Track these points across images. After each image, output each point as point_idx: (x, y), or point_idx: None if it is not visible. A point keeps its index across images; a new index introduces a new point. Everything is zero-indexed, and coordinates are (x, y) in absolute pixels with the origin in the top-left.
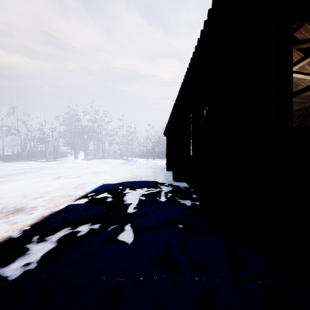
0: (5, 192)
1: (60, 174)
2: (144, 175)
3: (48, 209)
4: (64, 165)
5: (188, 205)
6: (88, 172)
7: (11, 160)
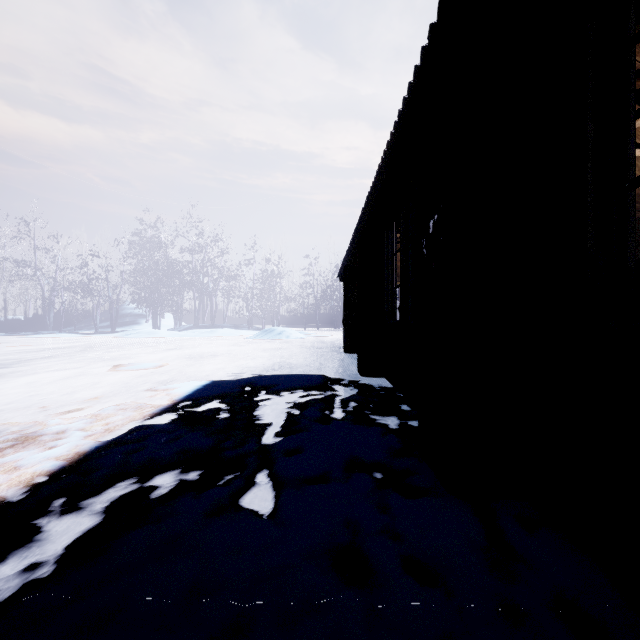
0: (3, 398)
1: (123, 360)
2: (298, 361)
3: (91, 436)
4: (132, 341)
5: (392, 427)
6: (181, 355)
7: (22, 331)
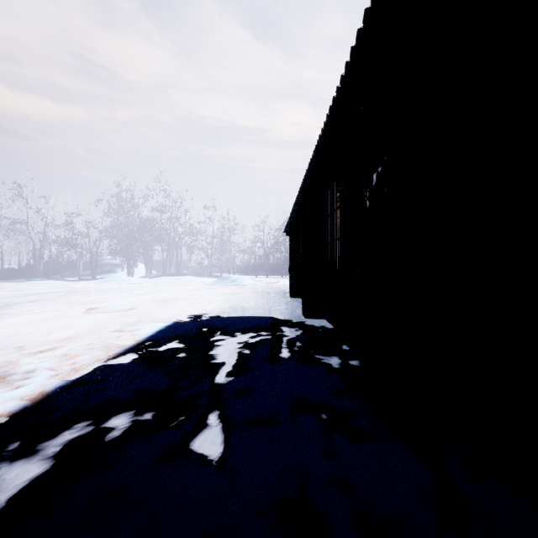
0: None
1: (98, 304)
2: (250, 305)
3: (58, 375)
4: (108, 287)
5: (334, 366)
6: (149, 299)
7: (16, 278)
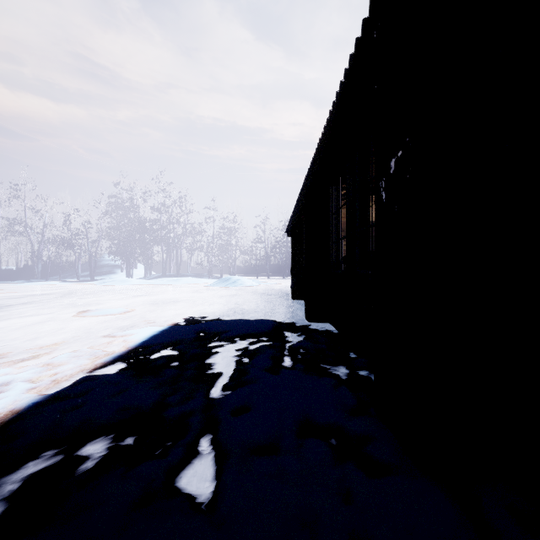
0: None
1: (93, 306)
2: (250, 307)
3: (35, 388)
4: (106, 288)
5: (342, 378)
6: (146, 301)
7: (14, 279)
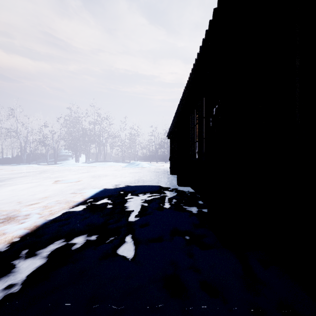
0: None
1: (60, 178)
2: (147, 179)
3: (42, 217)
4: (65, 168)
5: (194, 212)
6: (89, 175)
7: (10, 163)
